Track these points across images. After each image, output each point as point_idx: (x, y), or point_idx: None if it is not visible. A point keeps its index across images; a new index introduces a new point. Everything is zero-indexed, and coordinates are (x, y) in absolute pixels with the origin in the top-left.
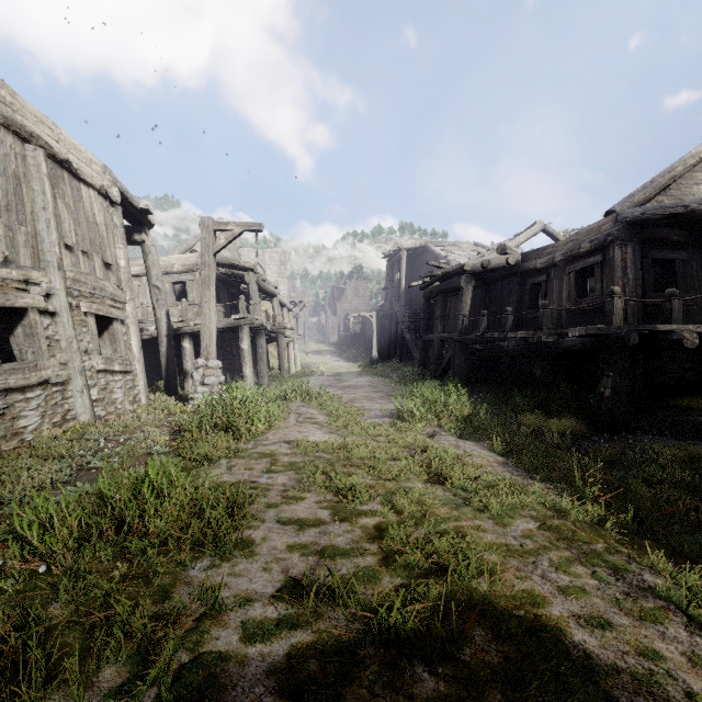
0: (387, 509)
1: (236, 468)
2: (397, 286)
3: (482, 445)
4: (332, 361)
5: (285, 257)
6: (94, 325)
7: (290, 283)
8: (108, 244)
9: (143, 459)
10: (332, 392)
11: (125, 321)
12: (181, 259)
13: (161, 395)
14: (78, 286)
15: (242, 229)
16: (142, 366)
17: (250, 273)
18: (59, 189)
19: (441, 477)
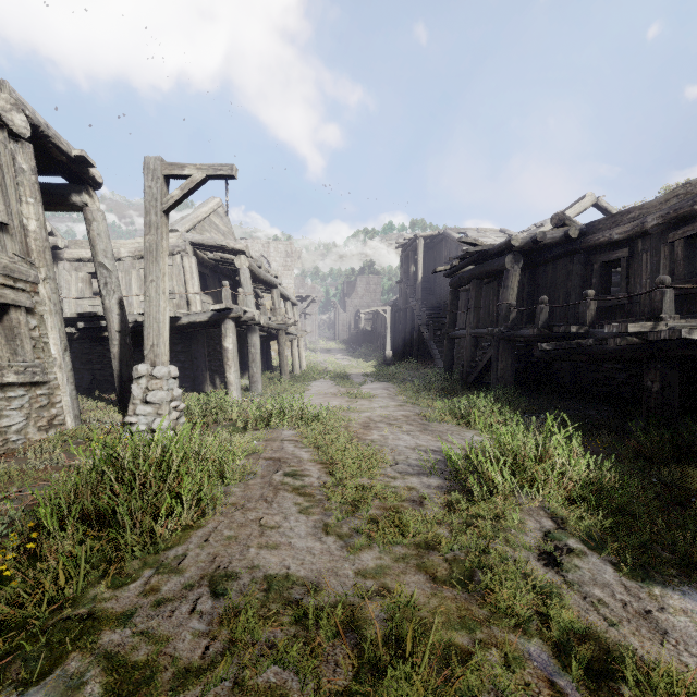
0: None
1: None
2: (413, 279)
3: None
4: (342, 360)
5: (292, 248)
6: None
7: (298, 278)
8: None
9: None
10: (339, 406)
11: (35, 310)
12: None
13: (109, 411)
14: None
15: (205, 174)
16: (66, 374)
17: (241, 257)
18: None
19: None
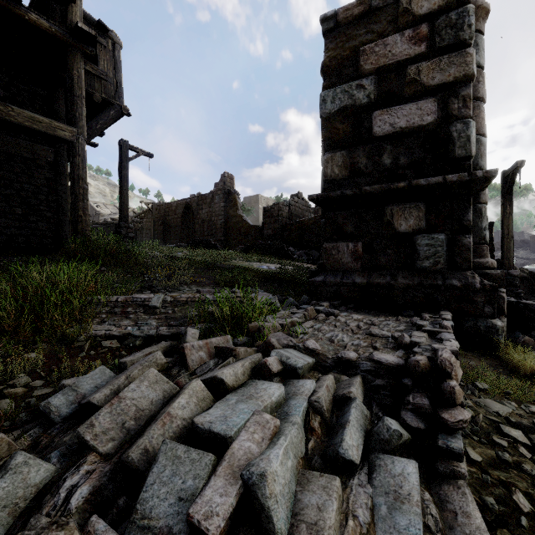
0: None
1: None
2: None
3: None
4: None
5: None
6: None
7: None
8: None
9: None
10: None
11: None
12: None
13: None
14: None
15: None
16: None
17: None
18: None
19: None
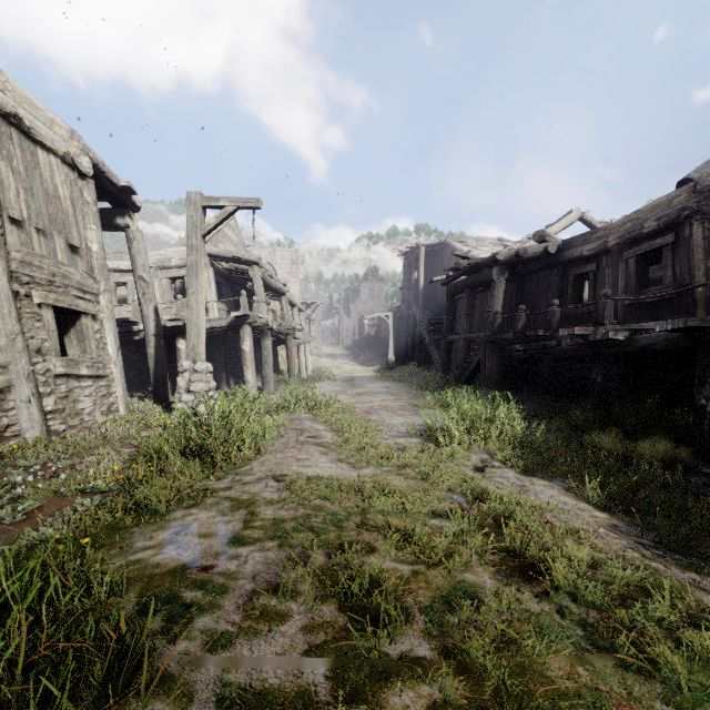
0: (443, 657)
1: (182, 535)
2: (415, 286)
3: (562, 487)
4: (346, 365)
5: (297, 255)
6: (52, 319)
7: (302, 284)
8: (74, 222)
9: (71, 501)
10: (345, 400)
11: (98, 316)
12: (179, 252)
13: (148, 403)
14: (29, 271)
15: (236, 206)
16: (119, 370)
17: (255, 267)
18: (3, 148)
19: (525, 562)
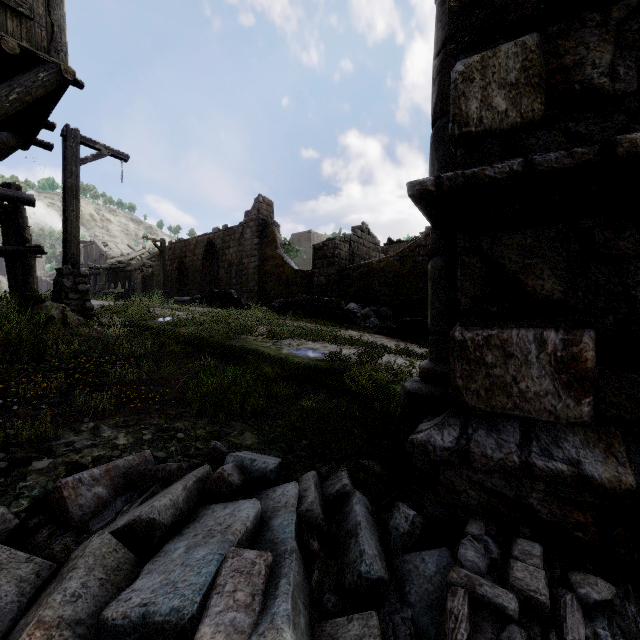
0: None
1: None
2: None
3: None
4: None
5: None
6: None
7: None
8: None
9: None
10: None
11: None
12: None
13: None
14: None
15: None
16: None
17: None
18: None
19: None
